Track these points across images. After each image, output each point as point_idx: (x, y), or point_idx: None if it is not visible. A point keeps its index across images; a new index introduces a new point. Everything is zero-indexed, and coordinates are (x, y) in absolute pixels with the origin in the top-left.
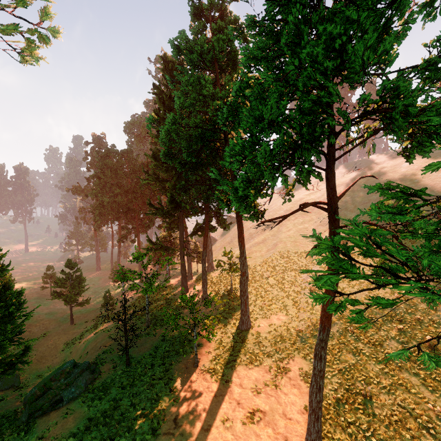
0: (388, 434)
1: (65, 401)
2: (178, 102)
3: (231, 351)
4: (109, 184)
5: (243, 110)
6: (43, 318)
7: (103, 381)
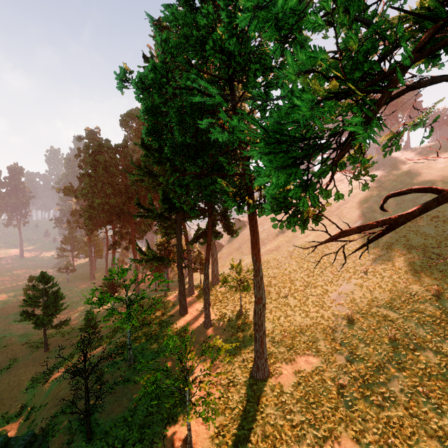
0: None
1: None
2: (159, 38)
3: (243, 418)
4: (100, 183)
5: None
6: (15, 341)
7: None
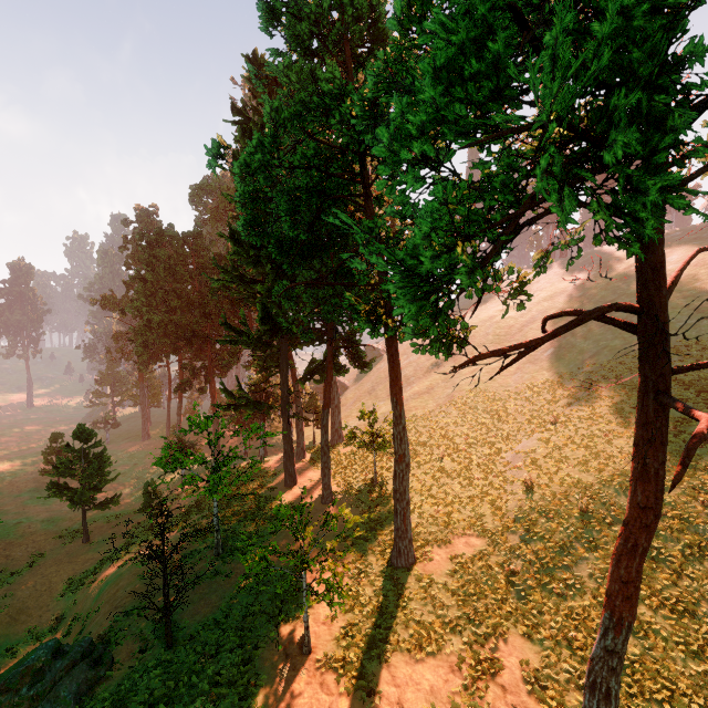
0: None
1: None
2: (269, 106)
3: (378, 616)
4: (161, 291)
5: (434, 9)
6: (37, 529)
7: (115, 685)
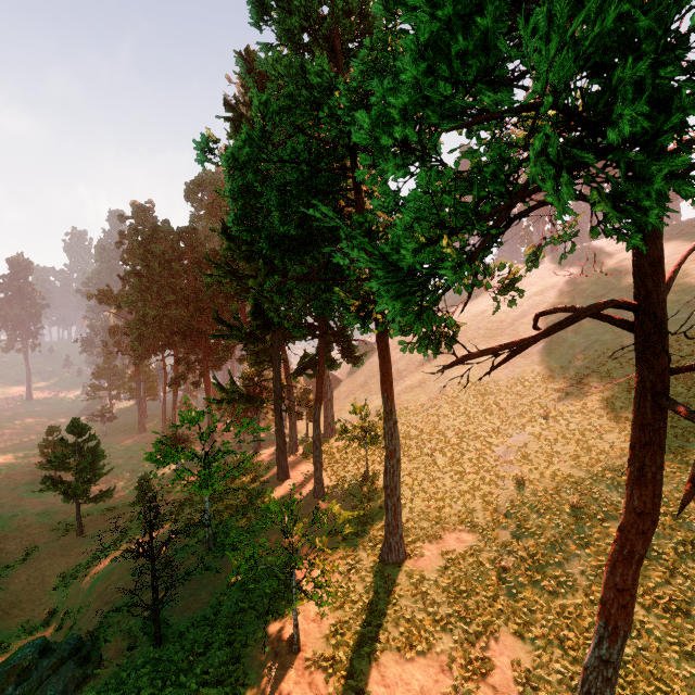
0: None
1: None
2: (257, 100)
3: (368, 613)
4: (156, 286)
5: None
6: (32, 522)
7: (102, 684)
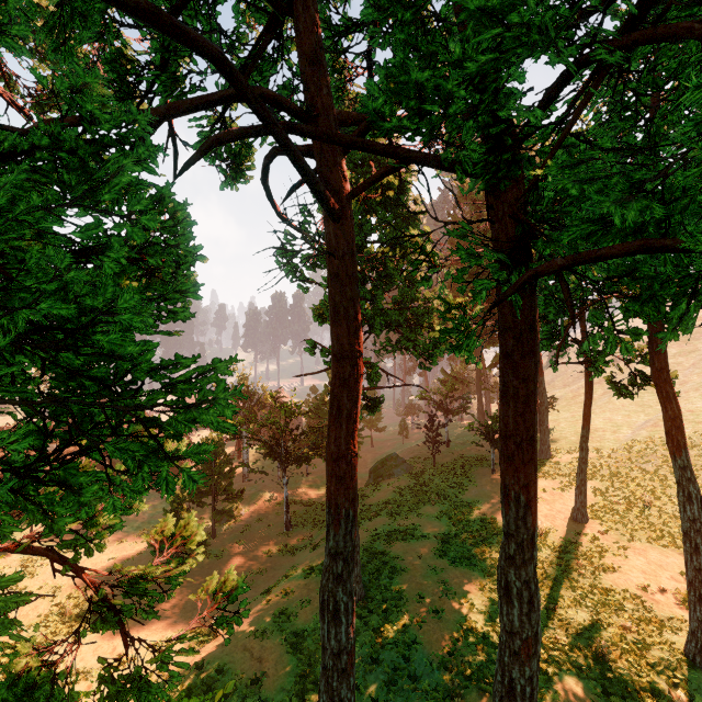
0: (651, 522)
1: (395, 475)
2: None
3: None
4: None
5: None
6: None
7: (418, 471)
